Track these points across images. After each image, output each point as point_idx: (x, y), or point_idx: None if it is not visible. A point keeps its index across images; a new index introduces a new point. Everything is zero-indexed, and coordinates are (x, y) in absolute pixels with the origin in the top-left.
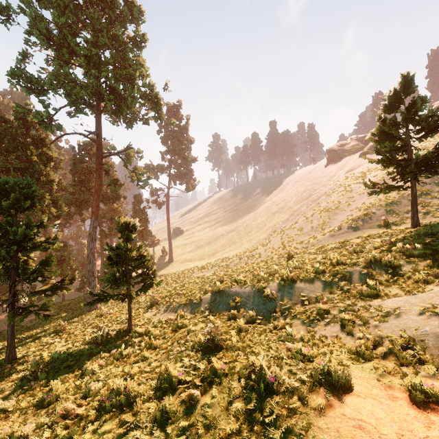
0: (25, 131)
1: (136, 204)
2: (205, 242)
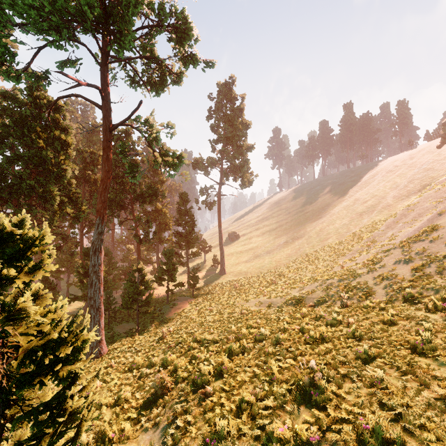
0: (38, 112)
1: (181, 204)
2: (264, 250)
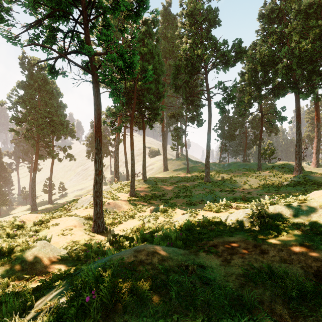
0: None
1: None
2: None
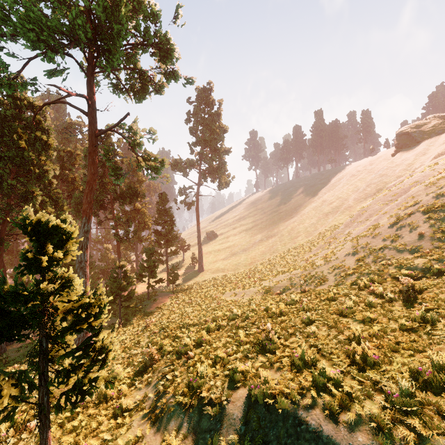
0: (17, 112)
1: (160, 204)
2: (241, 248)
